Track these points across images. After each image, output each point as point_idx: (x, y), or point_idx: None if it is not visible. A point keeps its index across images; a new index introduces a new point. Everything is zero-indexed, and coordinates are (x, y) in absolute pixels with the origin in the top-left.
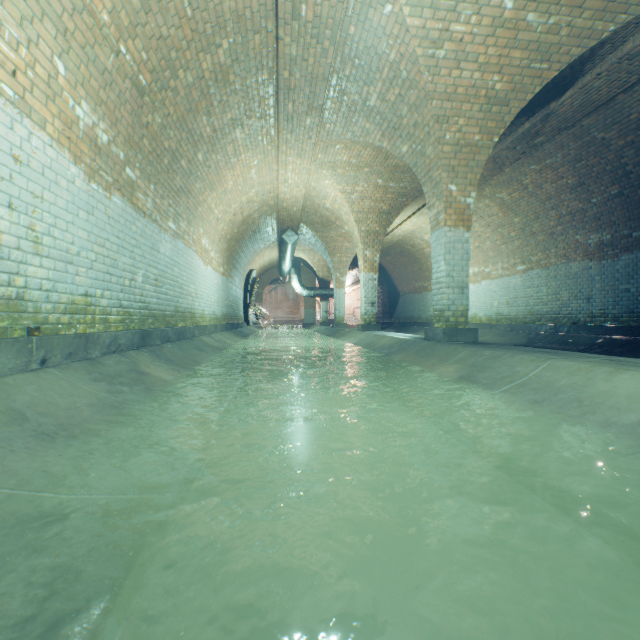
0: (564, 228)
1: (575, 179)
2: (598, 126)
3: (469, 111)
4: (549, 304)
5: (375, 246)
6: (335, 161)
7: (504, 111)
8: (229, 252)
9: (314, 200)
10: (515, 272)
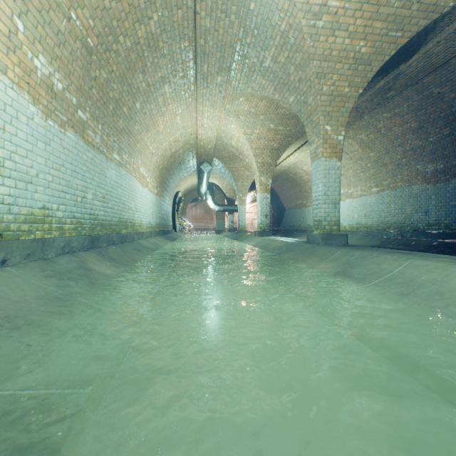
0: (408, 160)
1: (417, 123)
2: (435, 83)
3: (341, 69)
4: (396, 216)
5: (268, 174)
6: (239, 110)
7: (367, 69)
8: (161, 178)
9: (223, 140)
10: (371, 193)
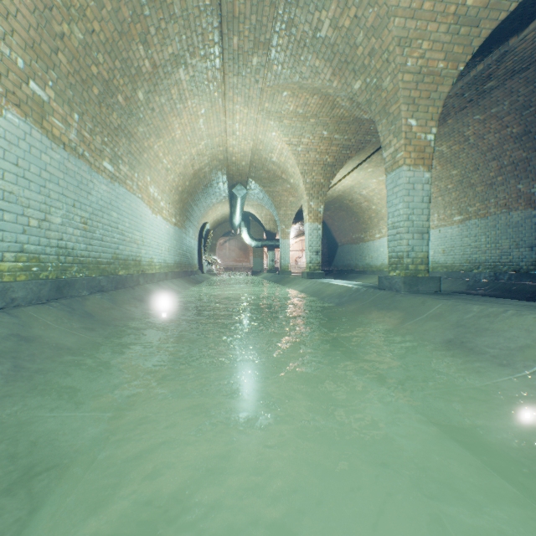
0: (505, 178)
1: (521, 127)
2: None
3: (435, 32)
4: (488, 252)
5: (319, 197)
6: (282, 111)
7: (473, 33)
8: (182, 204)
9: (261, 154)
10: (452, 222)
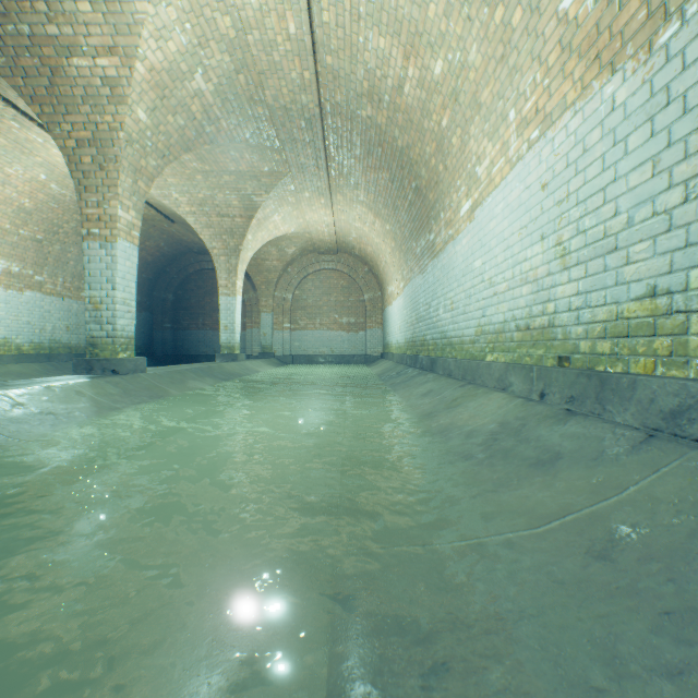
0: None
1: None
2: None
3: None
4: None
5: None
6: None
7: None
8: None
9: None
10: None
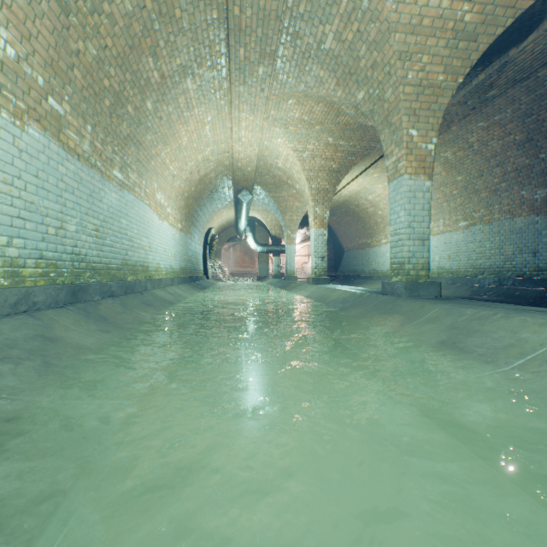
0: (509, 184)
1: (523, 135)
2: None
3: (434, 47)
4: (492, 258)
5: (325, 203)
6: (287, 118)
7: (471, 47)
8: (187, 210)
9: (267, 160)
10: (457, 228)
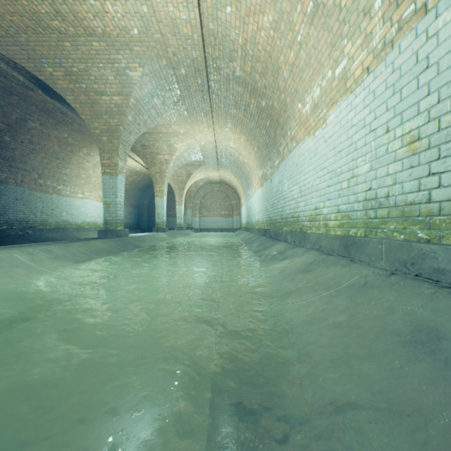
0: None
1: None
2: None
3: None
4: None
5: None
6: None
7: None
8: None
9: None
10: None
